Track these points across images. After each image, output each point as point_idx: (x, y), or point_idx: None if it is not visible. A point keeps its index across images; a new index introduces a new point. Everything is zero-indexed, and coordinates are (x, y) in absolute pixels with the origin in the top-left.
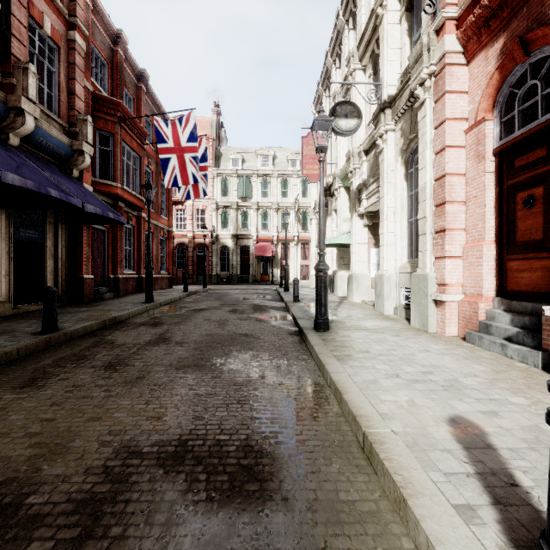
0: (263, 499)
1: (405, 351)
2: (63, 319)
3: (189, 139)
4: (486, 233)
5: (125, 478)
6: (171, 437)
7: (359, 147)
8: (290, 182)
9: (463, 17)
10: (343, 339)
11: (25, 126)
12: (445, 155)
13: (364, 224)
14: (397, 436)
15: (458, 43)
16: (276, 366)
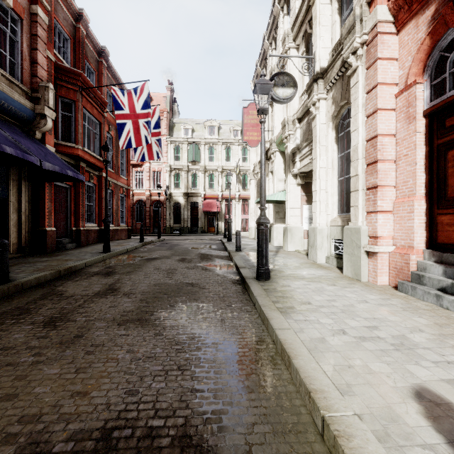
0: None
1: (344, 302)
2: (20, 269)
3: (143, 107)
4: (417, 189)
5: None
6: (94, 425)
7: (293, 115)
8: (232, 149)
9: None
10: (283, 289)
11: None
12: (377, 117)
13: (298, 183)
14: (364, 425)
15: (389, 13)
16: (220, 319)
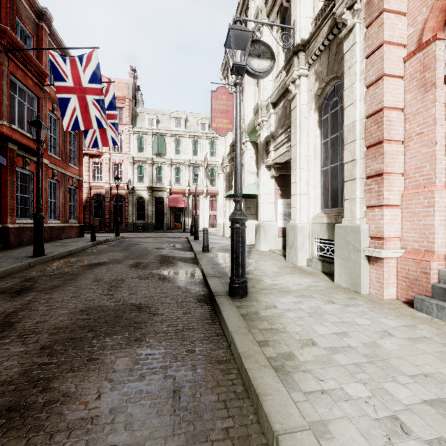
0: None
1: (362, 338)
2: None
3: (91, 80)
4: (438, 176)
5: None
6: None
7: (267, 100)
8: (200, 143)
9: None
10: (269, 314)
11: None
12: (383, 85)
13: (272, 175)
14: None
15: None
16: (171, 392)
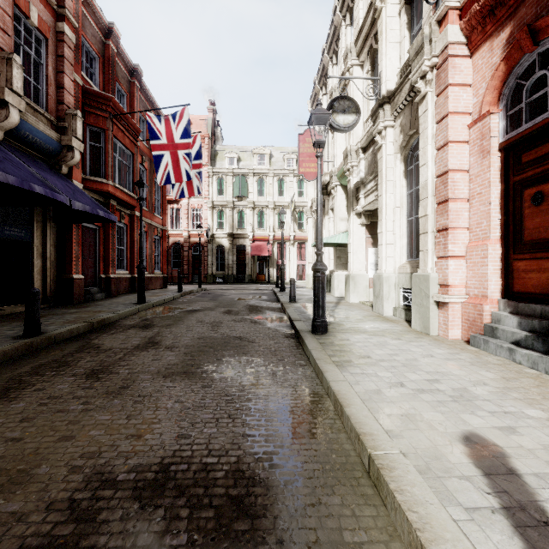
0: (254, 543)
1: (407, 356)
2: (48, 321)
3: (183, 136)
4: (491, 231)
5: (93, 515)
6: (151, 461)
7: (357, 144)
8: (286, 181)
9: (467, 6)
10: (342, 343)
11: (9, 120)
12: (448, 151)
13: (362, 223)
14: (407, 460)
15: (461, 34)
16: (271, 373)
